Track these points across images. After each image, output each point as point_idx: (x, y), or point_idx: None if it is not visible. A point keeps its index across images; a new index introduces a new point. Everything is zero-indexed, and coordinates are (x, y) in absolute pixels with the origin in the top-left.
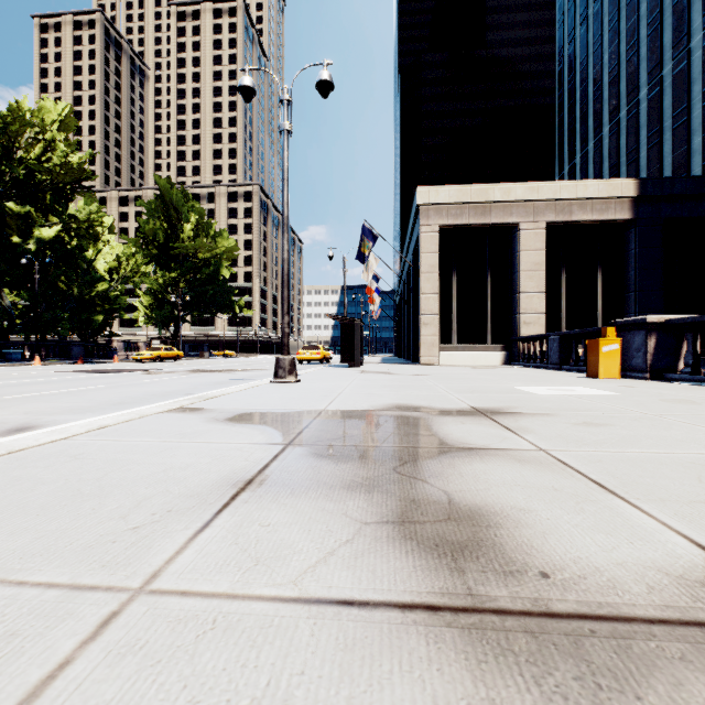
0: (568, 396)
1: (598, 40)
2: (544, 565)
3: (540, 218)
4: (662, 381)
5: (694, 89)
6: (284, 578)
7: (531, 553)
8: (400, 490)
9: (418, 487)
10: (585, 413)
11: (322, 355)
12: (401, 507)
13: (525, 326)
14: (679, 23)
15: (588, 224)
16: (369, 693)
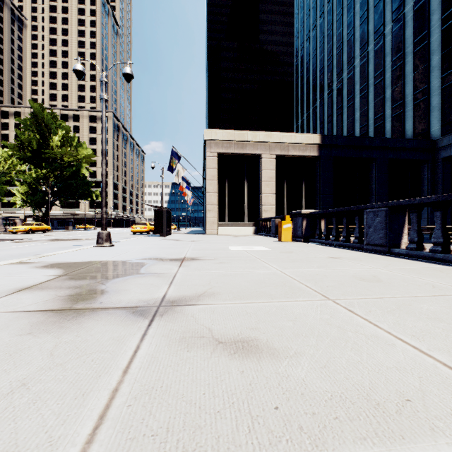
0: (244, 251)
1: (314, 51)
2: (105, 301)
3: (272, 152)
4: (307, 243)
5: (356, 87)
6: (11, 309)
7: (107, 299)
8: (89, 287)
9: (98, 286)
10: (231, 258)
11: (148, 228)
12: (81, 292)
13: (265, 212)
14: (350, 51)
15: (297, 157)
16: (13, 322)
